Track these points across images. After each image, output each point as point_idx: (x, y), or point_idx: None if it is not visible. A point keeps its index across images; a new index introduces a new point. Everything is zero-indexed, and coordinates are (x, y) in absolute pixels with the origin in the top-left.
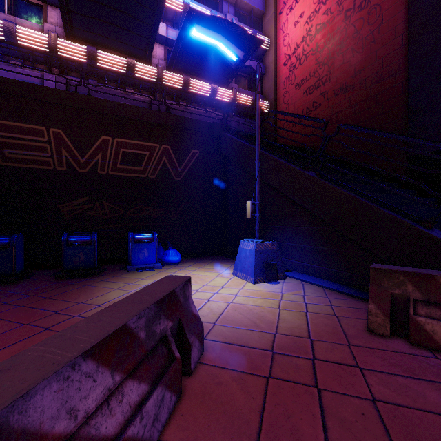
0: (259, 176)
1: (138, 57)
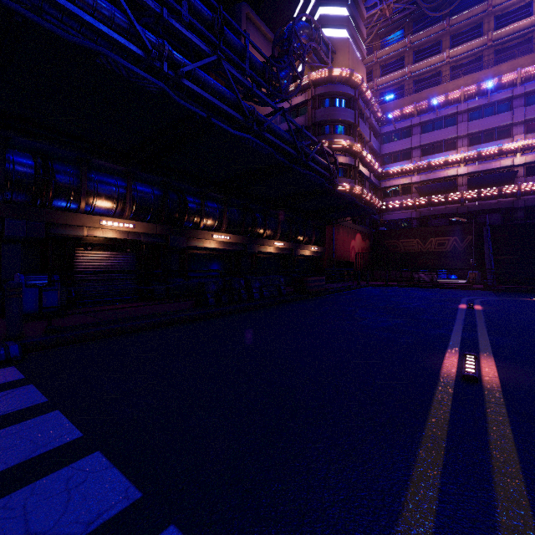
0: (473, 252)
1: (450, 191)
